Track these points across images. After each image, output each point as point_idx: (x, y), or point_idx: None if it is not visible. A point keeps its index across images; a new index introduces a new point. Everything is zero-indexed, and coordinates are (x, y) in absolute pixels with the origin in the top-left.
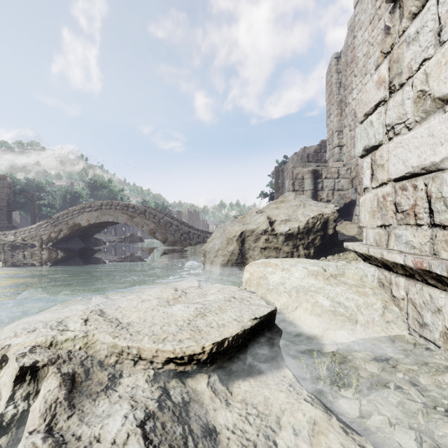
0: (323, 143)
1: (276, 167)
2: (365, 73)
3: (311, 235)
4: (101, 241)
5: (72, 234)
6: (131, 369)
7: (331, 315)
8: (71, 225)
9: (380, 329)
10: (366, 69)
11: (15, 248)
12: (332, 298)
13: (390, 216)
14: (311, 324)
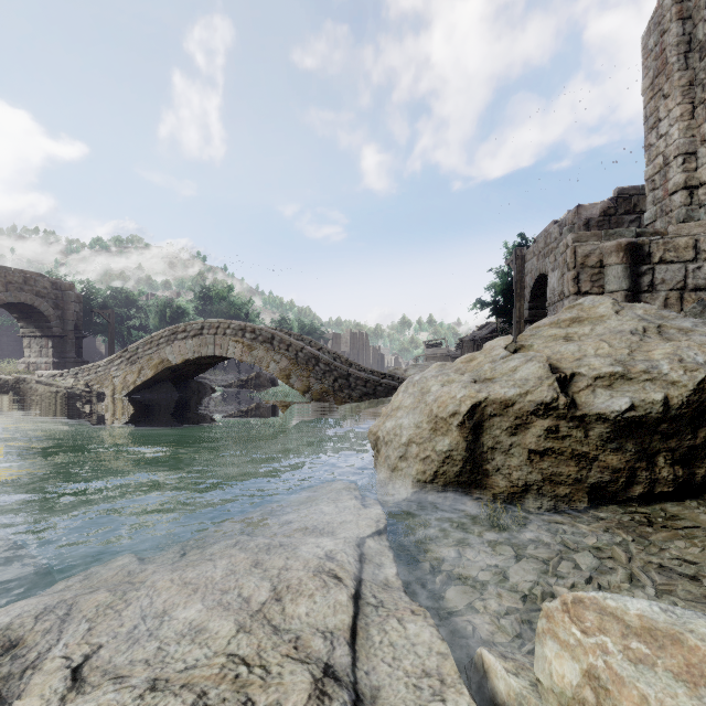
0: (623, 195)
1: (517, 250)
2: None
3: None
4: (208, 387)
5: (158, 376)
6: None
7: None
8: (156, 361)
9: None
10: None
11: (72, 398)
12: None
13: None
14: None
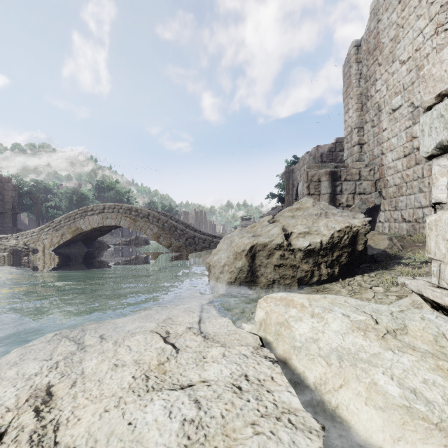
0: (338, 142)
1: (286, 168)
2: (393, 60)
3: (336, 251)
4: (105, 245)
5: (74, 238)
6: None
7: (405, 415)
8: (73, 229)
9: None
10: (394, 56)
11: (16, 253)
12: (400, 379)
13: None
14: (369, 425)
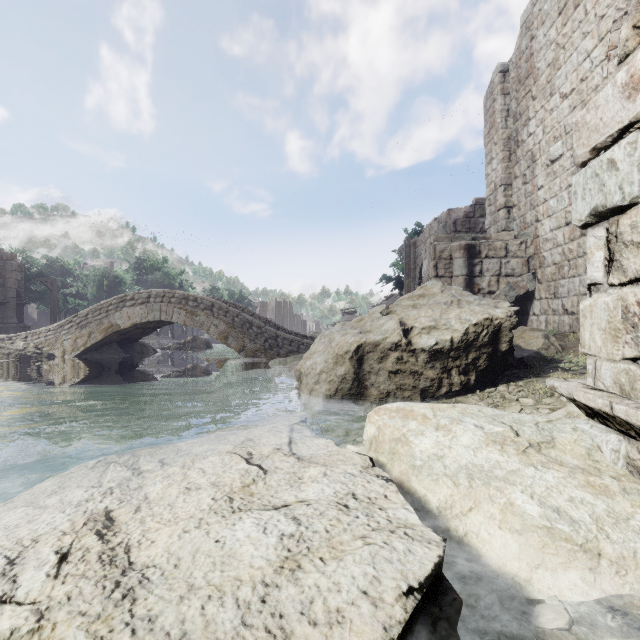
0: (478, 204)
1: (406, 240)
2: (551, 92)
3: (472, 352)
4: (150, 349)
5: (107, 338)
6: None
7: (545, 537)
8: (106, 325)
9: None
10: (552, 87)
11: (24, 359)
12: (542, 498)
13: None
14: (503, 551)
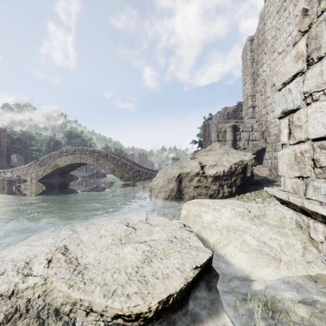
0: (239, 104)
1: (204, 122)
2: (273, 51)
3: (234, 177)
4: (75, 177)
5: (53, 172)
6: (84, 319)
7: (258, 254)
8: (53, 165)
9: (302, 269)
10: (274, 48)
11: (11, 182)
12: (258, 238)
13: (308, 170)
14: (240, 260)
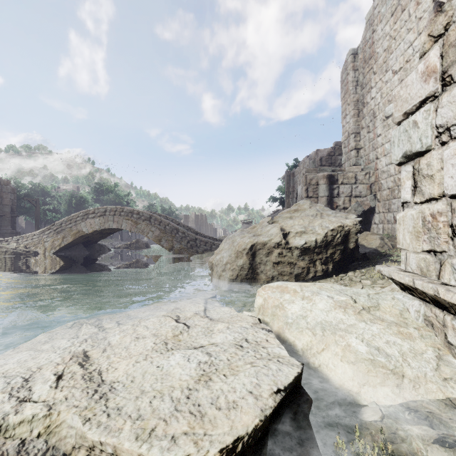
0: (337, 146)
1: (287, 171)
2: (386, 69)
3: (330, 249)
4: (106, 248)
5: (75, 241)
6: None
7: (369, 365)
8: (74, 231)
9: (436, 389)
10: (387, 65)
11: (17, 255)
12: (369, 341)
13: (443, 241)
14: (342, 375)
